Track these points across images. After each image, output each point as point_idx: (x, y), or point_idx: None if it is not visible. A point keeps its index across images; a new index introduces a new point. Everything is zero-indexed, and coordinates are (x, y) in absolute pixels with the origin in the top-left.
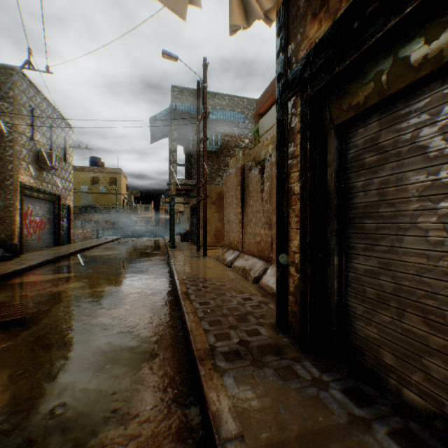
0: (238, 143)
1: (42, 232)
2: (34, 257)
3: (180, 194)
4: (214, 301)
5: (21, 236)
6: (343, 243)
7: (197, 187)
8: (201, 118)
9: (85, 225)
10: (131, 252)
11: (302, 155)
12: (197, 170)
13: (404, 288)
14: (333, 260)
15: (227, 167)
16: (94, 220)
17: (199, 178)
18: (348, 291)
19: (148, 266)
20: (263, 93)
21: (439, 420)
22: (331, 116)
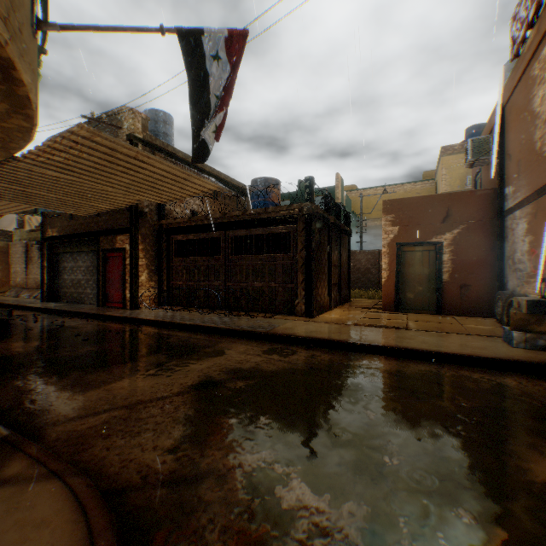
0: None
1: None
2: None
3: None
4: (16, 301)
5: None
6: (59, 278)
7: None
8: None
9: None
10: None
11: (49, 258)
12: None
13: (66, 284)
14: (56, 281)
15: None
16: None
17: None
18: (60, 288)
19: None
20: None
21: (68, 301)
22: (55, 251)
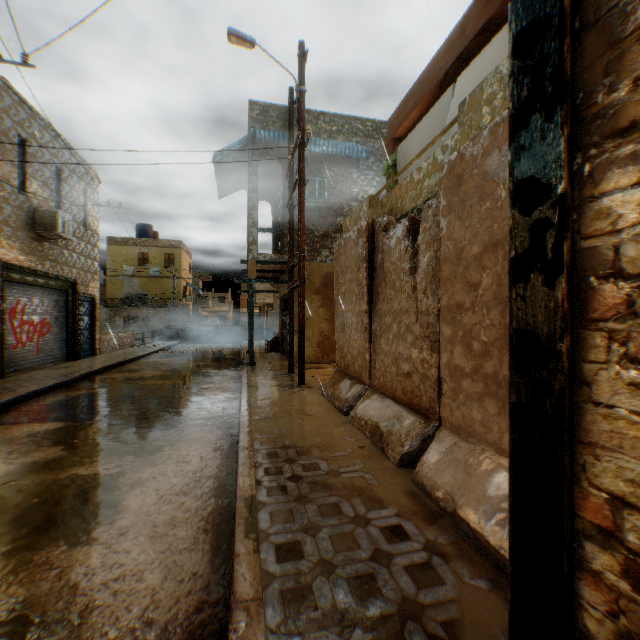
0: (357, 194)
1: (44, 339)
2: (17, 384)
3: (266, 277)
4: (314, 540)
5: (0, 349)
6: None
7: (290, 265)
8: (295, 147)
9: (129, 324)
10: (183, 372)
11: None
12: (289, 237)
13: None
14: None
15: (339, 233)
16: (141, 317)
17: (292, 251)
18: None
19: (202, 404)
20: (403, 101)
21: None
22: None
